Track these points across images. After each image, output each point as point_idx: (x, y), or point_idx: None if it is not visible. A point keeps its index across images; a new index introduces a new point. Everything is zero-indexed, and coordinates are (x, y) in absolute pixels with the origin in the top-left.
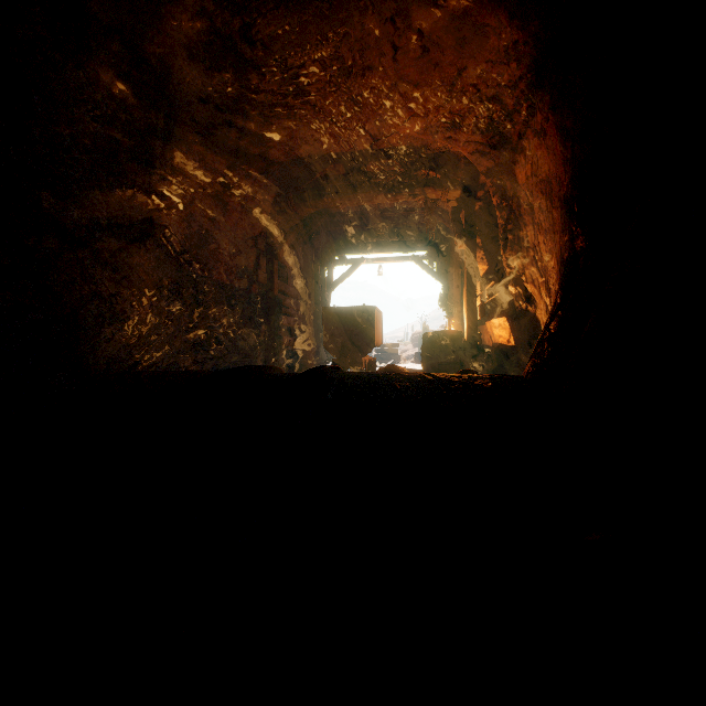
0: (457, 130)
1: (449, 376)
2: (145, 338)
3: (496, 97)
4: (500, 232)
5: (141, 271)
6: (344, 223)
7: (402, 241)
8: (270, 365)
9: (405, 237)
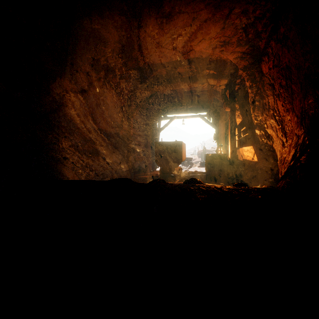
0: (227, 46)
1: (231, 189)
2: (61, 160)
3: (251, 24)
4: (250, 100)
5: (60, 125)
6: (166, 99)
7: (194, 107)
8: (123, 178)
9: (196, 106)
